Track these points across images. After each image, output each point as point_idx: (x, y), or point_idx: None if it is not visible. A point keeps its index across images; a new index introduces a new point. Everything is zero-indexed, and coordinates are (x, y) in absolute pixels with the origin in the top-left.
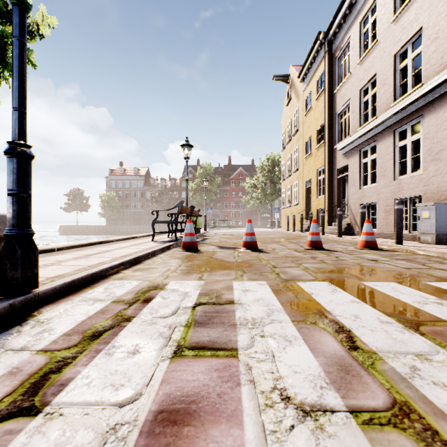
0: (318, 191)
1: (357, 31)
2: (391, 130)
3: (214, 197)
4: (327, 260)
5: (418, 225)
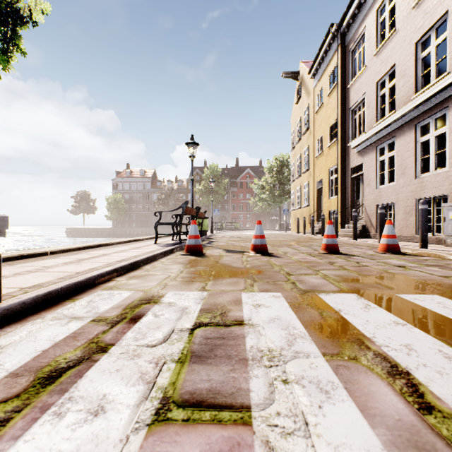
0: (330, 191)
1: (373, 20)
2: (412, 125)
3: (221, 199)
4: (348, 266)
5: (444, 227)
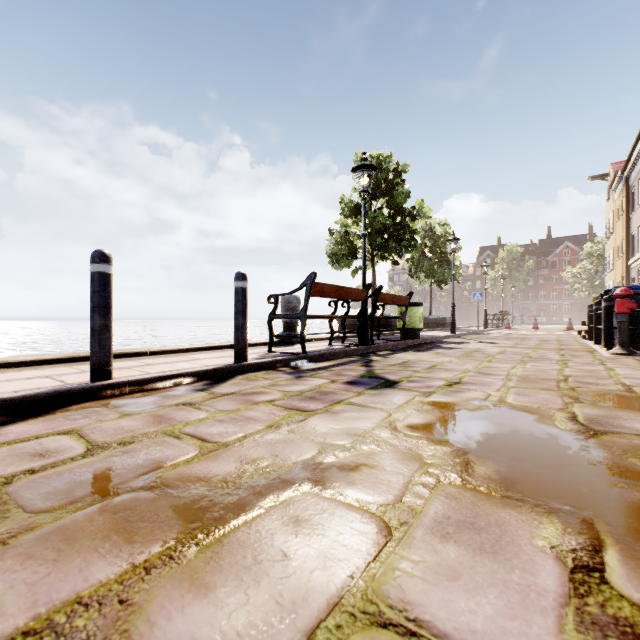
0: None
1: (636, 185)
2: None
3: (523, 286)
4: (560, 331)
5: None
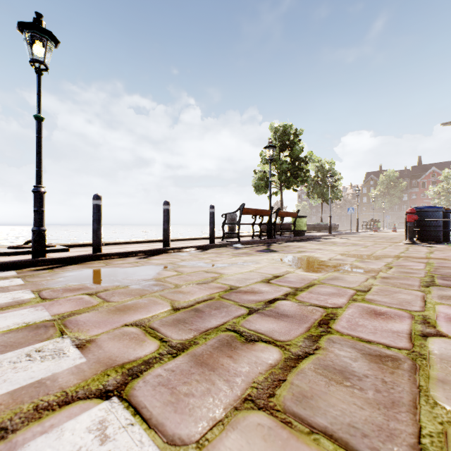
0: None
1: None
2: None
3: (398, 201)
4: None
5: None
